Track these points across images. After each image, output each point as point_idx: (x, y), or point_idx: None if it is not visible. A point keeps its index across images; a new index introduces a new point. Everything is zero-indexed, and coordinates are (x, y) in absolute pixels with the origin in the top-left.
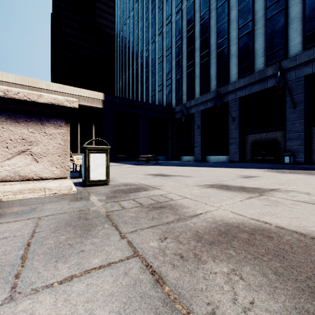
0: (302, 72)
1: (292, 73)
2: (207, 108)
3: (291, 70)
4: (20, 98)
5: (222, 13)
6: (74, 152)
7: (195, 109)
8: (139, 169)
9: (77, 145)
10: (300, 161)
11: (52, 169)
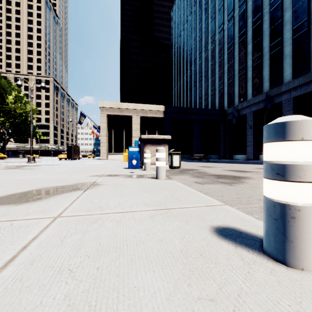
0: None
1: None
2: (260, 108)
3: None
4: (155, 138)
5: (275, 16)
6: None
7: (247, 110)
8: (193, 164)
9: None
10: None
11: None
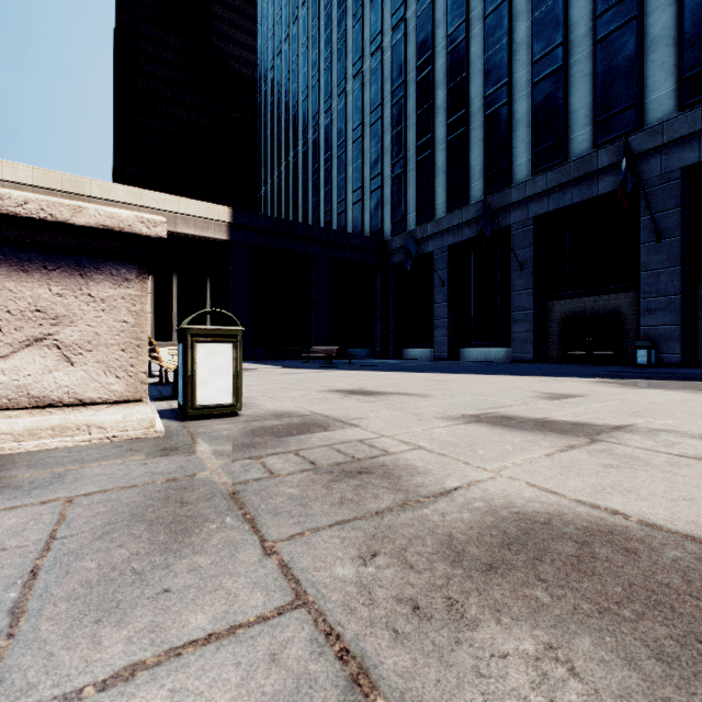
0: (676, 159)
1: (653, 161)
2: (463, 240)
3: (652, 156)
4: (32, 215)
5: (495, 28)
6: (163, 340)
7: (435, 242)
8: (310, 378)
9: (170, 324)
10: (672, 360)
11: (108, 381)
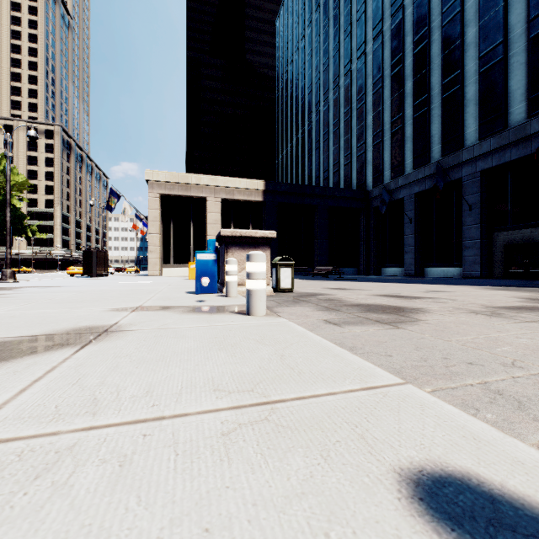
0: None
1: None
2: (426, 189)
3: None
4: (247, 236)
5: (450, 34)
6: None
7: (404, 191)
8: (316, 284)
9: None
10: None
11: None
